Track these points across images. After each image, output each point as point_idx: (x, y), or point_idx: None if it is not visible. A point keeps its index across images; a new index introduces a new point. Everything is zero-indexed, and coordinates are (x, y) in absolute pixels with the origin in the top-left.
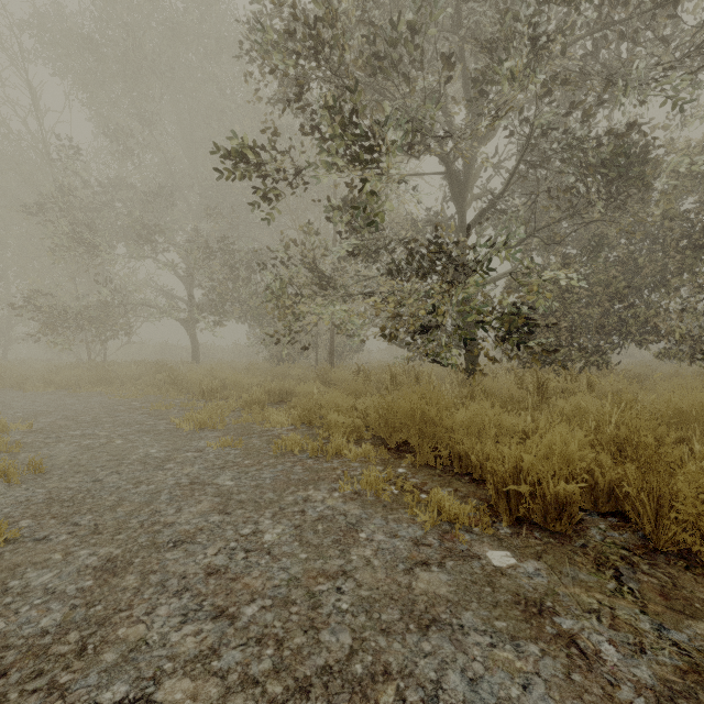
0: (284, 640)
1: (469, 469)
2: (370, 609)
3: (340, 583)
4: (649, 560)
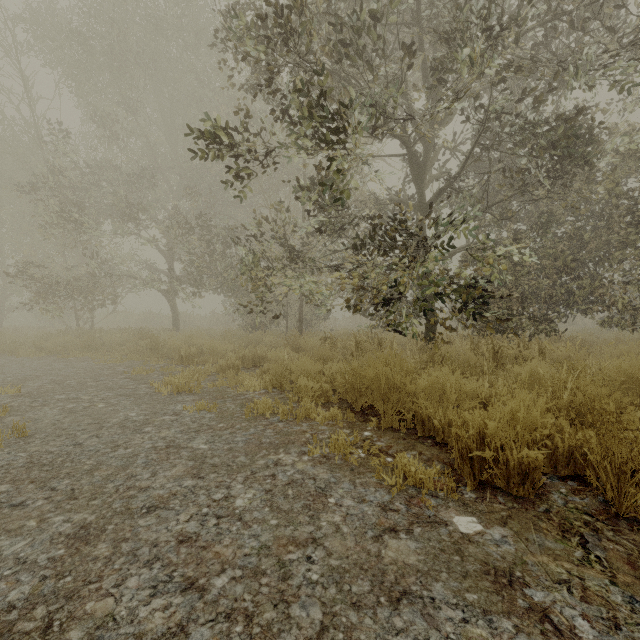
0: (253, 615)
1: (431, 432)
2: (340, 581)
3: (310, 551)
4: (612, 526)
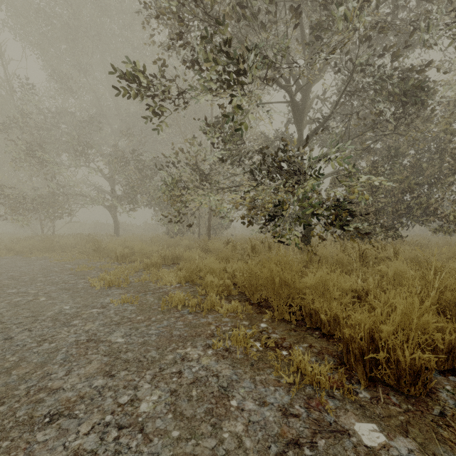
0: None
1: (317, 324)
2: None
3: None
4: None
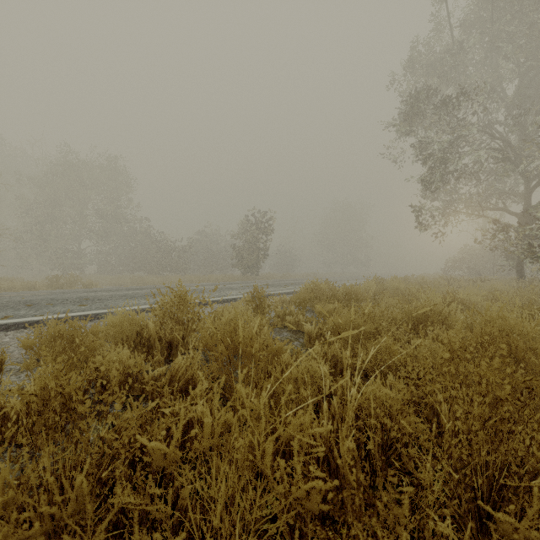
0: None
1: None
2: None
3: None
4: None
